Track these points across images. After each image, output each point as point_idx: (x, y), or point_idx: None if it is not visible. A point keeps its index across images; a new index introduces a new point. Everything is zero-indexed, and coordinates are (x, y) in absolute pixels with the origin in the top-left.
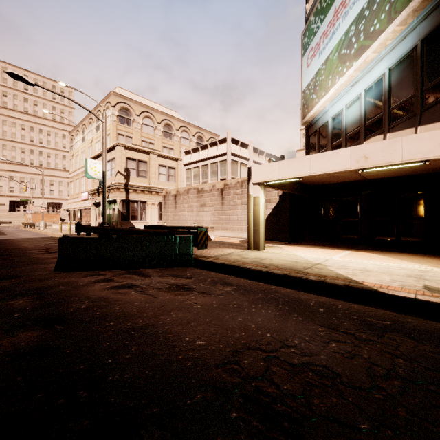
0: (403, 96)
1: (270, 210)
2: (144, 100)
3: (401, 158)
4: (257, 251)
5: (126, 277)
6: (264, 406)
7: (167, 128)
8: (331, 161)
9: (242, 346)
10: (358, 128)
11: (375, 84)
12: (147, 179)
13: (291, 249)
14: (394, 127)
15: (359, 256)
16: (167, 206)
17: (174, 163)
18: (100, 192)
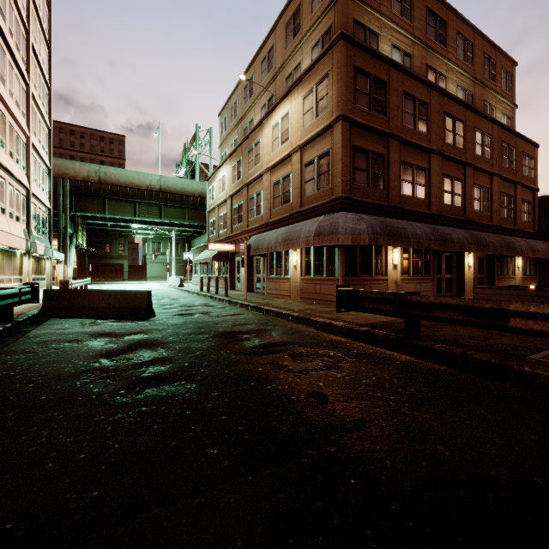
0: None
1: None
2: None
3: None
4: None
5: None
6: None
7: None
8: None
9: None
10: None
11: None
12: None
13: None
14: None
15: None
16: None
17: None
18: None
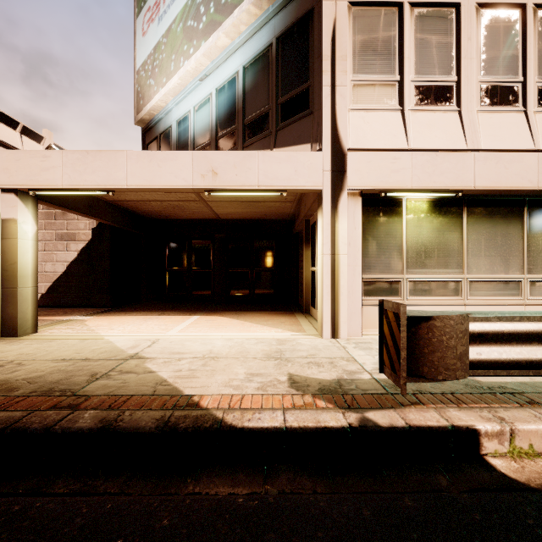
0: (258, 107)
1: (75, 254)
2: None
3: (257, 181)
4: (10, 339)
5: None
6: None
7: None
8: (163, 169)
9: None
10: (209, 141)
11: (228, 84)
12: None
13: (101, 323)
14: (249, 146)
15: (208, 324)
16: None
17: None
18: None
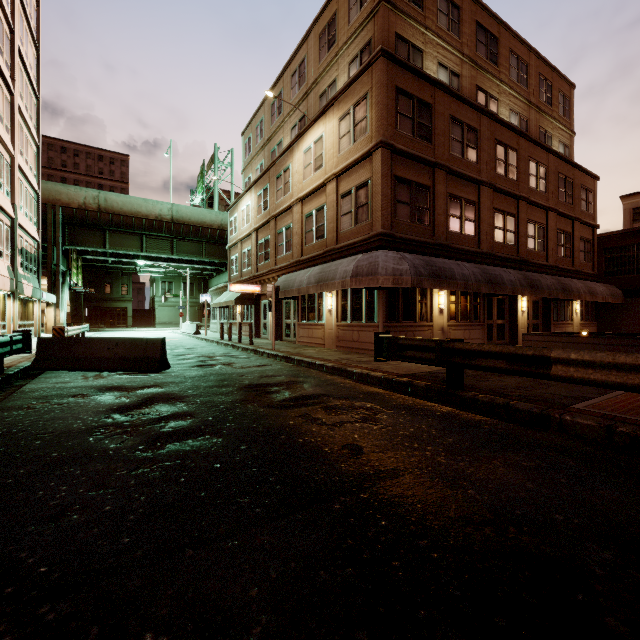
0: None
1: None
2: None
3: None
4: None
5: None
6: None
7: None
8: None
9: None
10: None
11: None
12: None
13: None
14: None
15: None
16: None
17: None
18: None
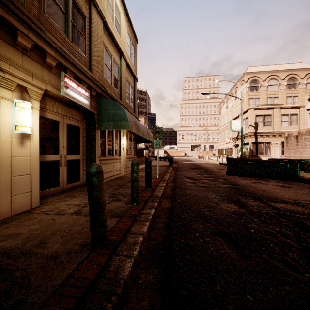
0: None
1: None
2: (269, 66)
3: None
4: None
5: (257, 180)
6: (300, 205)
7: (291, 80)
8: None
9: (303, 199)
10: None
11: None
12: (271, 127)
13: None
14: None
15: None
16: (289, 144)
17: (296, 110)
18: (238, 138)
